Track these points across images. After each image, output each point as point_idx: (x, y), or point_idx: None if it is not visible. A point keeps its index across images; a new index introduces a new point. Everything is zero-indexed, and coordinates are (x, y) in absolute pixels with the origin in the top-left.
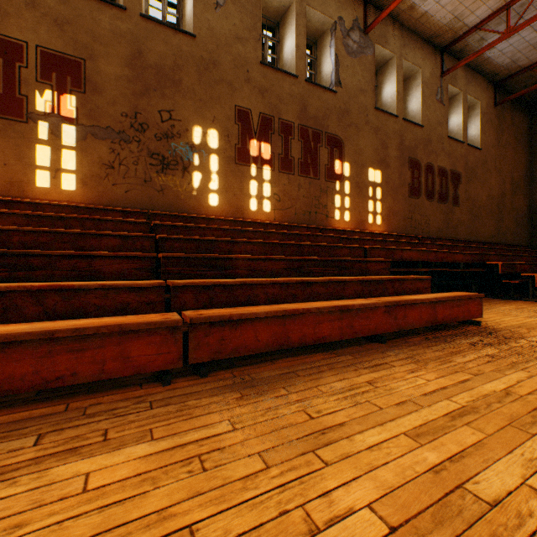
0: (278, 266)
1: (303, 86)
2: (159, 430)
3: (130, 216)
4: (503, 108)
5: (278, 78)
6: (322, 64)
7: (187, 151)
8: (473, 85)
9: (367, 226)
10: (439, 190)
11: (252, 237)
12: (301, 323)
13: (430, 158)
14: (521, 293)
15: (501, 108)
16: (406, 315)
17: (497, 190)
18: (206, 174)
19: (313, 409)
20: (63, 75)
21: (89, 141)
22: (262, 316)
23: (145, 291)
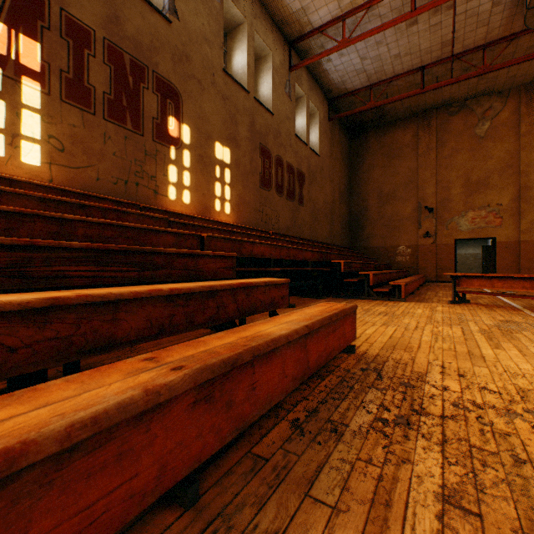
0: None
1: None
2: None
3: None
4: (334, 125)
5: None
6: None
7: None
8: (314, 93)
9: (213, 213)
10: (288, 186)
11: None
12: None
13: (280, 150)
14: (354, 290)
15: (333, 125)
16: (256, 382)
17: (331, 197)
18: None
19: None
20: None
21: None
22: None
23: None
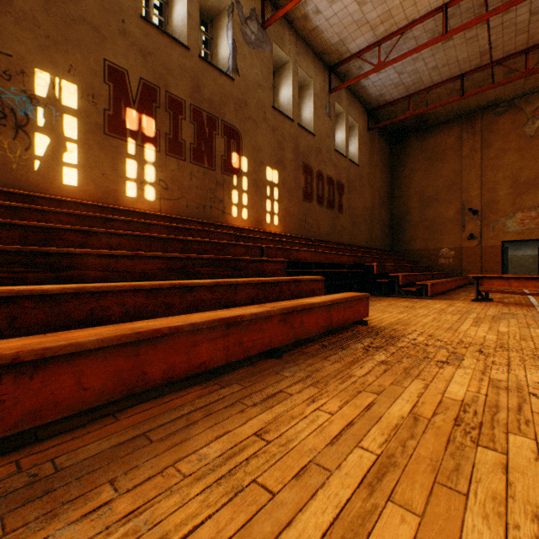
0: (153, 265)
1: (196, 62)
2: None
3: None
4: (374, 134)
5: (165, 43)
6: (219, 46)
7: (23, 102)
8: (353, 108)
9: (265, 225)
10: (328, 197)
11: (124, 229)
12: (167, 349)
13: (320, 166)
14: (388, 290)
15: (372, 133)
16: (303, 321)
17: (370, 203)
18: (58, 140)
19: (152, 538)
20: None
21: None
22: (91, 348)
23: None
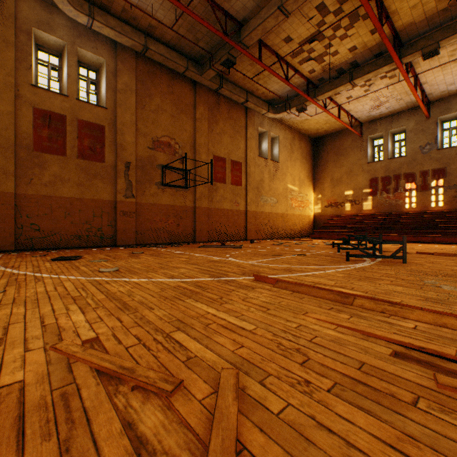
0: None
1: None
2: None
3: None
4: None
5: None
6: None
7: None
8: None
9: None
10: None
11: None
12: None
13: None
14: None
15: None
16: None
17: None
18: None
19: None
20: (438, 174)
21: (446, 191)
22: None
23: None
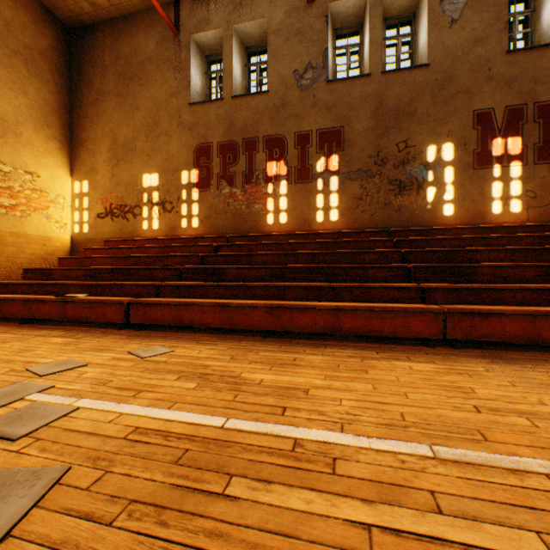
0: (530, 273)
1: None
2: (437, 362)
3: (375, 235)
4: None
5: (531, 58)
6: None
7: (421, 171)
8: None
9: None
10: None
11: (494, 244)
12: None
13: None
14: None
15: None
16: None
17: None
18: (440, 187)
19: None
20: (330, 143)
21: (345, 184)
22: (509, 313)
23: (407, 290)
